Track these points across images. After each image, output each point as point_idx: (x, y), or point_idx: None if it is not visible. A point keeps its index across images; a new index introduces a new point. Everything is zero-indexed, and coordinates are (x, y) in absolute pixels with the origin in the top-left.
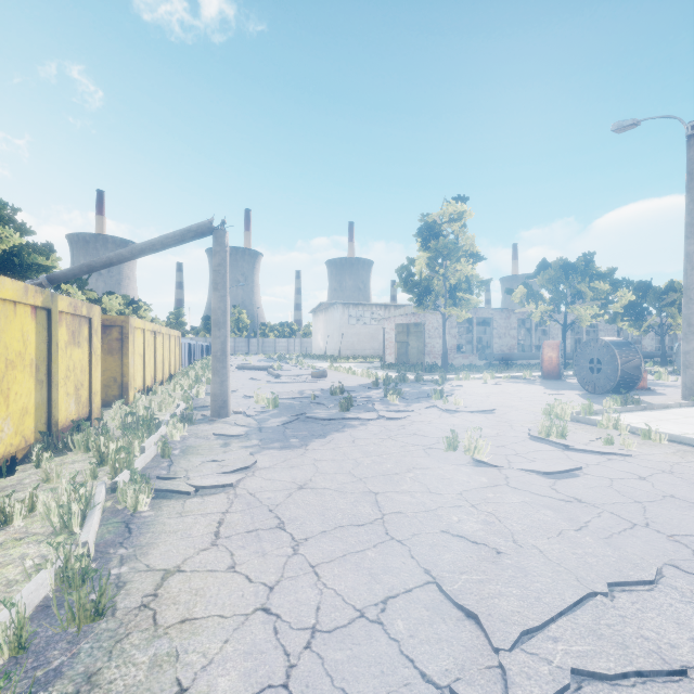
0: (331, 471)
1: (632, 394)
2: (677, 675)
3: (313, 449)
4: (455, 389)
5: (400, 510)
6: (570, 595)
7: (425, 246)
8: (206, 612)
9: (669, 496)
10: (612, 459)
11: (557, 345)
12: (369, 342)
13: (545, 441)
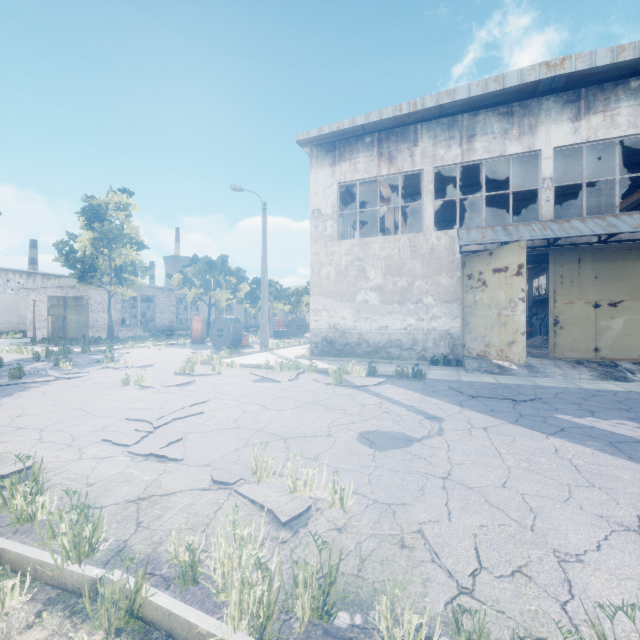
0: (38, 407)
1: (240, 349)
2: (202, 413)
3: (8, 402)
4: (124, 356)
5: (100, 409)
6: (178, 409)
7: (89, 226)
8: (7, 450)
9: (227, 383)
10: (212, 376)
11: (202, 320)
12: (2, 314)
13: (183, 375)
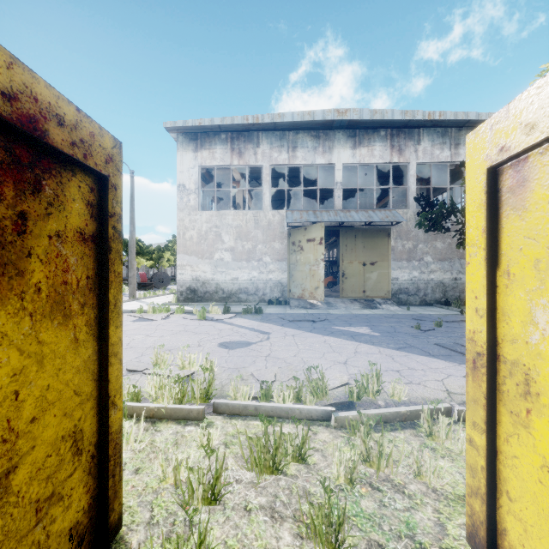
0: None
1: None
2: None
3: None
4: None
5: None
6: None
7: None
8: None
9: None
10: None
11: None
12: None
13: None
